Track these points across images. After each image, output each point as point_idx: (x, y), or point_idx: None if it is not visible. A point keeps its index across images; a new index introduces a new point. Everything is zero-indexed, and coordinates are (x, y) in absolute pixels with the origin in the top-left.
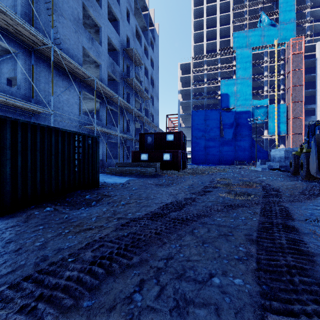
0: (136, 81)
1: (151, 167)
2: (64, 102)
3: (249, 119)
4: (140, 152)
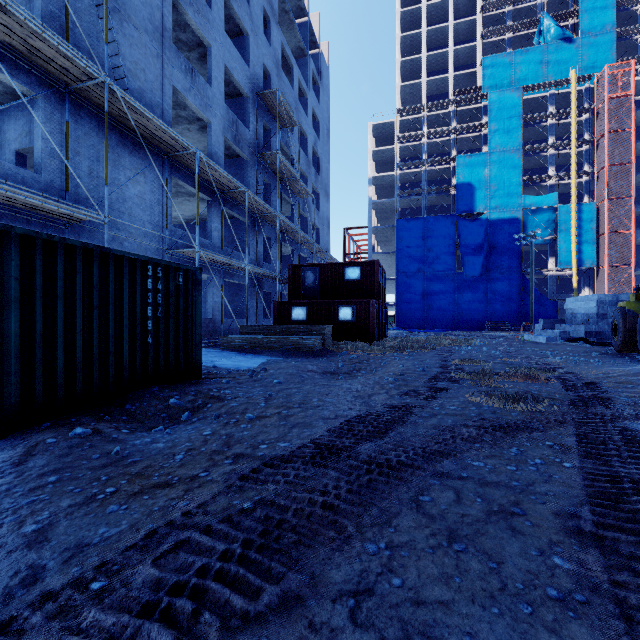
0: (282, 158)
1: (314, 335)
2: (134, 200)
3: (516, 235)
4: (291, 303)
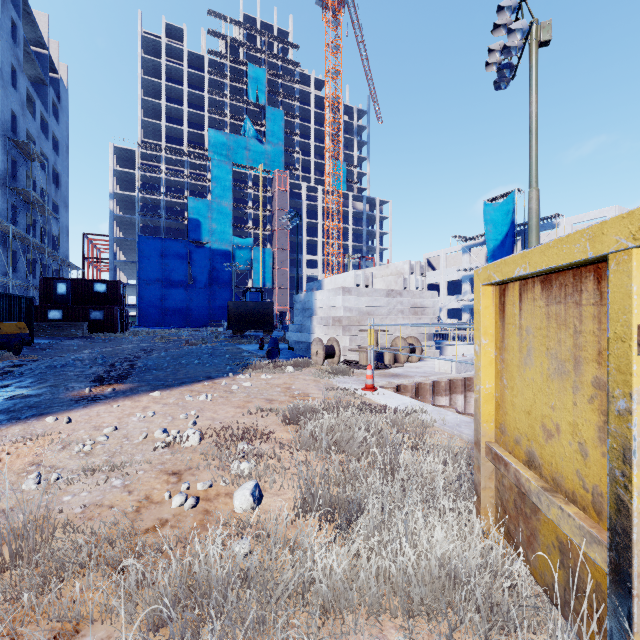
0: (34, 193)
1: (76, 328)
2: None
3: (226, 264)
4: (48, 307)
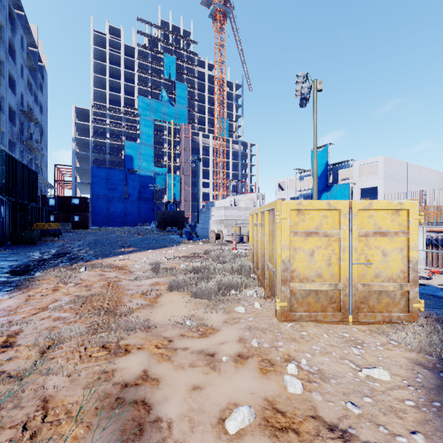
0: (35, 143)
1: (65, 226)
2: None
3: (150, 185)
4: None
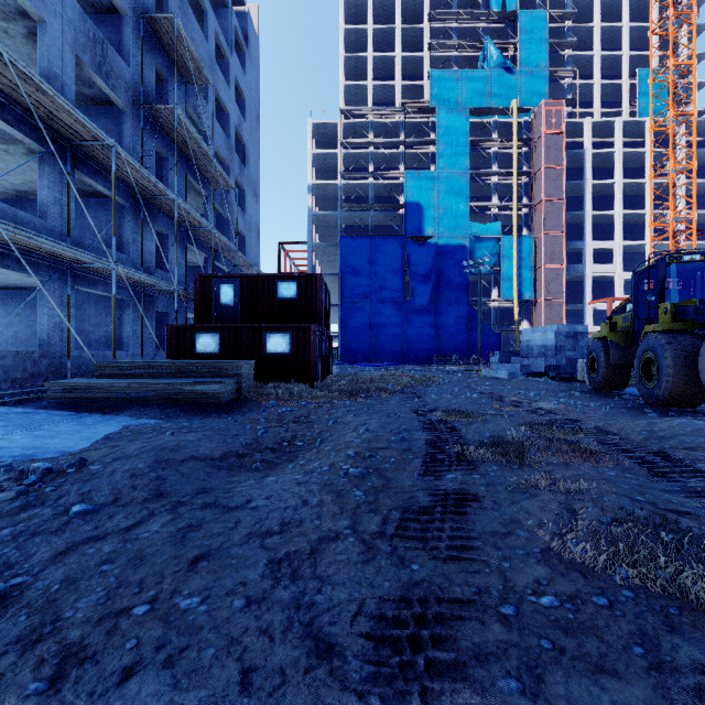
0: (185, 119)
1: (224, 377)
2: None
3: (466, 262)
4: (196, 328)
